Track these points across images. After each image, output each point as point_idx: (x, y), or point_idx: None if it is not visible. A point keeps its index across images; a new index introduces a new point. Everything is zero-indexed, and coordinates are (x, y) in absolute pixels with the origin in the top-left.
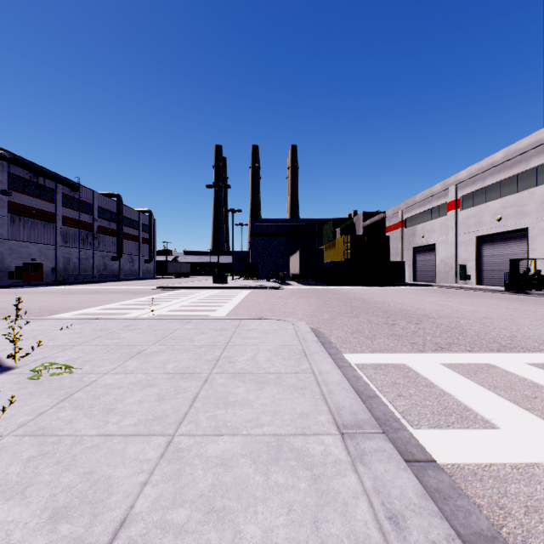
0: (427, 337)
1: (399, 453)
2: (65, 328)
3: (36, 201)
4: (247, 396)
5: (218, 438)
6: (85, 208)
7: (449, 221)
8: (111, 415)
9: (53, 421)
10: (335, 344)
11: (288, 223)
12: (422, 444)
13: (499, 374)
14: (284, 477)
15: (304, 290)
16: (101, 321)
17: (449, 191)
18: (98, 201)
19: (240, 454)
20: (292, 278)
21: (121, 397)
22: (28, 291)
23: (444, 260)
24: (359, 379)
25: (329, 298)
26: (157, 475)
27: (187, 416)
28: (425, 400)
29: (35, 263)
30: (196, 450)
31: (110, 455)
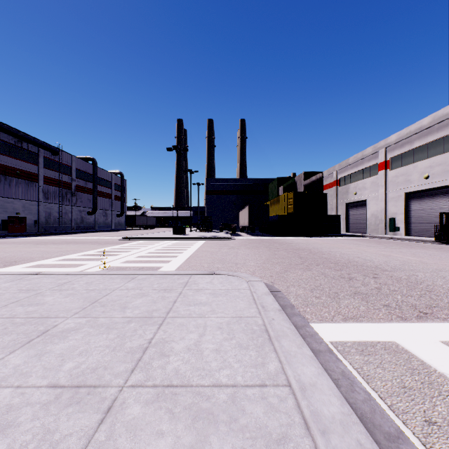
0: (397, 297)
1: None
2: None
3: (21, 162)
4: None
5: None
6: (64, 170)
7: (379, 180)
8: None
9: None
10: (297, 307)
11: (238, 182)
12: None
13: None
14: None
15: (253, 240)
16: (38, 277)
17: (379, 154)
18: (75, 163)
19: None
20: (242, 229)
21: None
22: (6, 242)
23: (375, 214)
24: (352, 383)
25: (277, 248)
26: None
27: None
28: None
29: (19, 217)
30: None
31: None
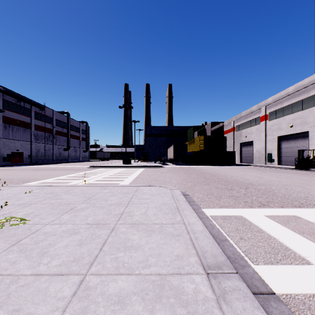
0: (253, 198)
1: (248, 286)
2: (28, 192)
3: (19, 115)
4: (140, 241)
5: (117, 277)
6: (48, 120)
7: (261, 127)
8: (44, 257)
9: (2, 262)
10: (196, 202)
11: (167, 128)
12: (262, 277)
13: (303, 223)
14: (165, 314)
15: (176, 168)
16: (52, 187)
17: (261, 110)
18: (55, 116)
19: (132, 292)
20: (169, 161)
21: (54, 242)
22: (13, 169)
23: (259, 150)
24: (213, 227)
25: (191, 173)
26: (68, 313)
27: (97, 258)
28: (258, 242)
29: (18, 152)
30: (101, 288)
31: (36, 293)
